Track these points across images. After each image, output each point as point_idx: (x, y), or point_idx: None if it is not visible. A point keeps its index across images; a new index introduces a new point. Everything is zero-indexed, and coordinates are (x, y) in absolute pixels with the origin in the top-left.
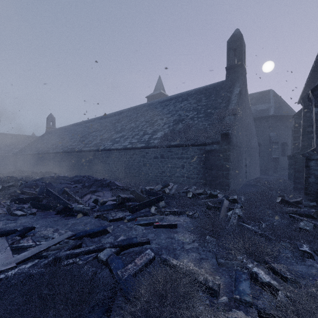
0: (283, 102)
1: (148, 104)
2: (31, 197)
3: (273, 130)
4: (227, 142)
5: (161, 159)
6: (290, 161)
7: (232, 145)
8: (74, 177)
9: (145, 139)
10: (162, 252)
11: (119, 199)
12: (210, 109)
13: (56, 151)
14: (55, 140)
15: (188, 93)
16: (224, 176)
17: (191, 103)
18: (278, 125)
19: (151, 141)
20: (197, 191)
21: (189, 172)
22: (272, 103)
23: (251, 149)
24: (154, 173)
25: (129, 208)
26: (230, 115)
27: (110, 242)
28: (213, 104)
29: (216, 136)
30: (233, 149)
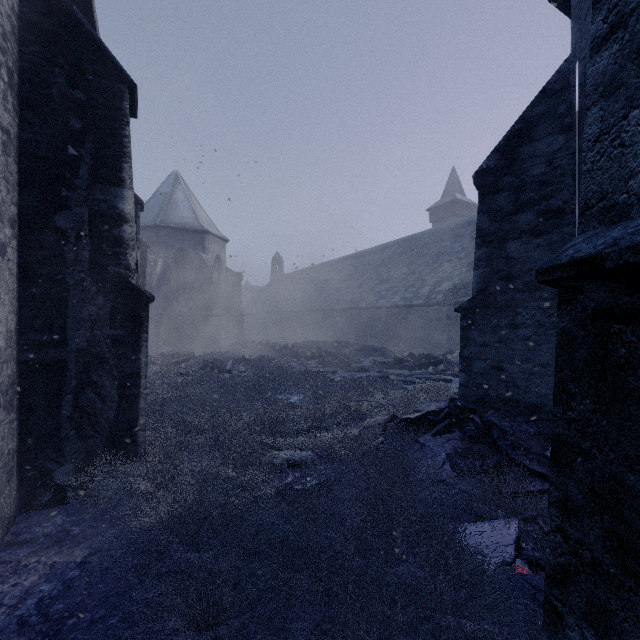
0: None
1: (430, 233)
2: (315, 355)
3: None
4: None
5: (447, 321)
6: None
7: None
8: (334, 343)
9: (424, 294)
10: None
11: (396, 359)
12: None
13: (296, 310)
14: (290, 294)
15: None
16: None
17: None
18: None
19: (433, 297)
20: None
21: None
22: None
23: None
24: (436, 339)
25: (407, 367)
26: None
27: (396, 379)
28: None
29: None
30: None
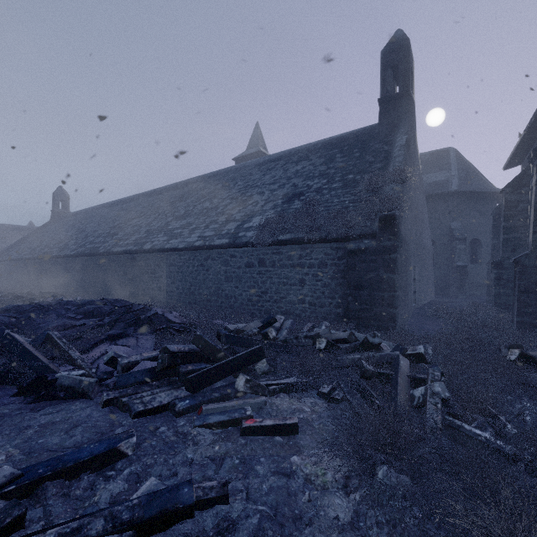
0: (472, 169)
1: (237, 168)
2: None
3: (457, 217)
4: (391, 234)
5: (260, 269)
6: (497, 272)
7: (400, 240)
8: (88, 304)
9: (229, 231)
10: (261, 534)
11: (162, 360)
12: (352, 174)
13: (64, 254)
14: (66, 234)
15: (309, 148)
16: (386, 301)
17: (315, 164)
18: (465, 209)
19: (241, 234)
20: (335, 333)
21: (315, 293)
22: (453, 171)
23: (422, 250)
24: (246, 294)
25: (186, 381)
26: (394, 182)
27: (107, 512)
28: (358, 164)
29: (368, 223)
30: (401, 248)
